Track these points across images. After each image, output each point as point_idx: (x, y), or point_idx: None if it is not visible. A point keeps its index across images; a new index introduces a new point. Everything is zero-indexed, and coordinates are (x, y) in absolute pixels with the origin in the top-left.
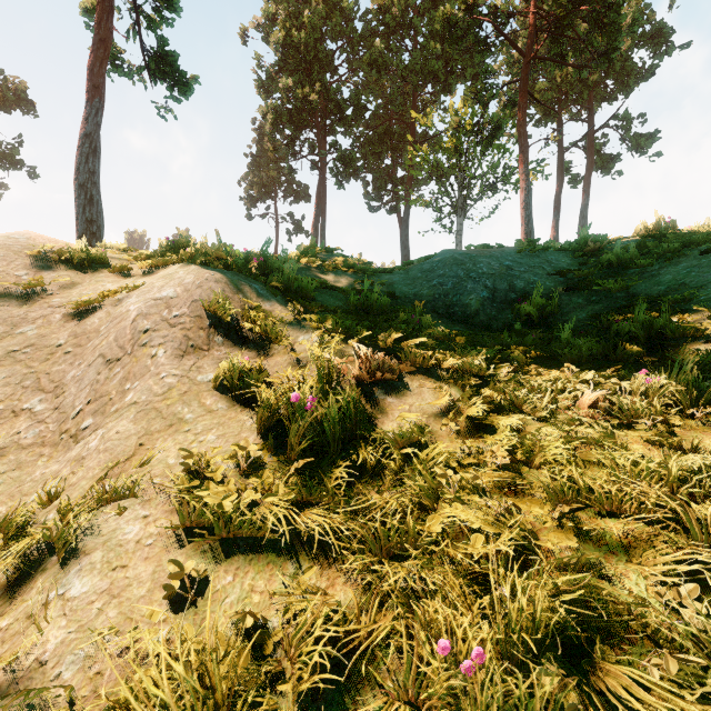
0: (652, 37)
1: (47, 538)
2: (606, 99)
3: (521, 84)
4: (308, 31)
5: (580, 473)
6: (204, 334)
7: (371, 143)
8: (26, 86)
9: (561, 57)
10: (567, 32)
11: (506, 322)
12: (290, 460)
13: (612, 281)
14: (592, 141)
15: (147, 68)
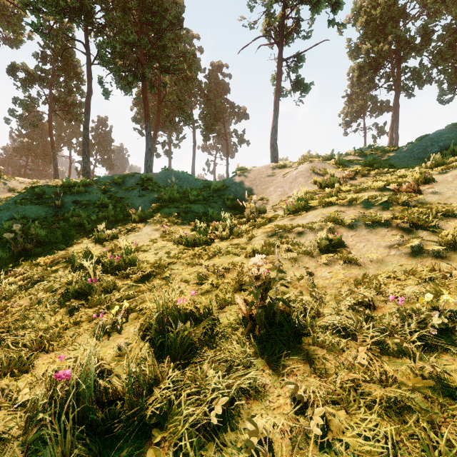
0: None
1: (288, 197)
2: None
3: None
4: (382, 6)
5: (371, 180)
6: (310, 175)
7: (441, 53)
8: (246, 108)
9: None
10: None
11: None
12: (322, 189)
13: None
14: None
15: (292, 89)
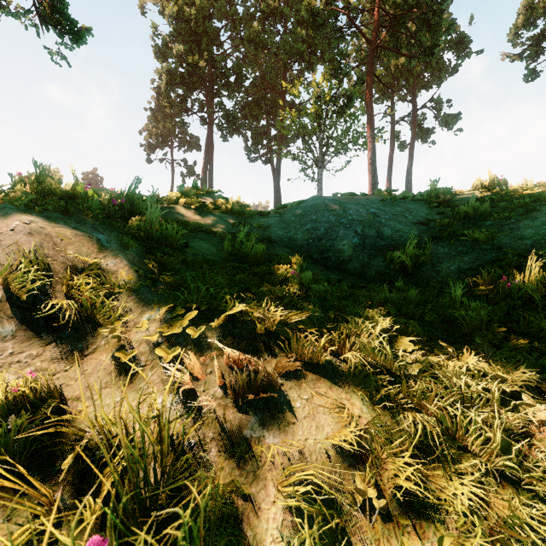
0: (457, 43)
1: None
2: (424, 87)
3: (368, 66)
4: (197, 9)
5: None
6: None
7: (250, 106)
8: None
9: (397, 48)
10: (401, 30)
11: (379, 270)
12: None
13: (477, 233)
14: (415, 117)
15: (37, 13)
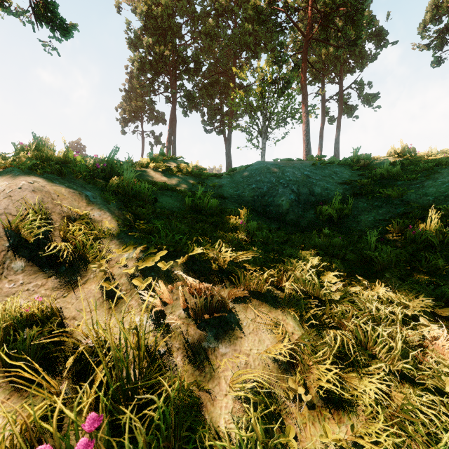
0: (376, 35)
1: None
2: (349, 71)
3: (303, 55)
4: (163, 8)
5: None
6: None
7: (206, 88)
8: None
9: (327, 40)
10: (330, 25)
11: (310, 221)
12: None
13: (390, 191)
14: (342, 96)
15: (33, 12)
